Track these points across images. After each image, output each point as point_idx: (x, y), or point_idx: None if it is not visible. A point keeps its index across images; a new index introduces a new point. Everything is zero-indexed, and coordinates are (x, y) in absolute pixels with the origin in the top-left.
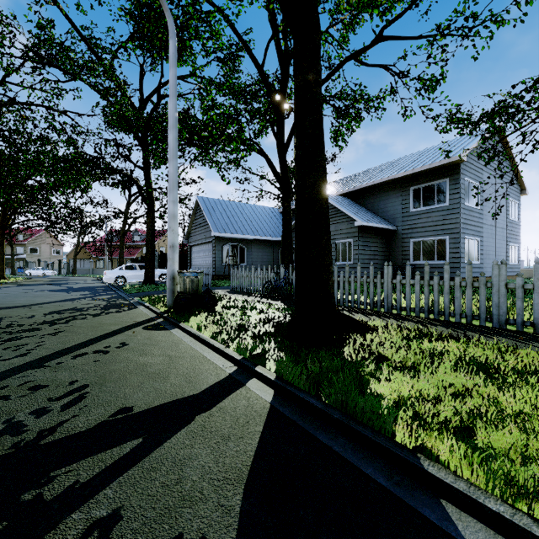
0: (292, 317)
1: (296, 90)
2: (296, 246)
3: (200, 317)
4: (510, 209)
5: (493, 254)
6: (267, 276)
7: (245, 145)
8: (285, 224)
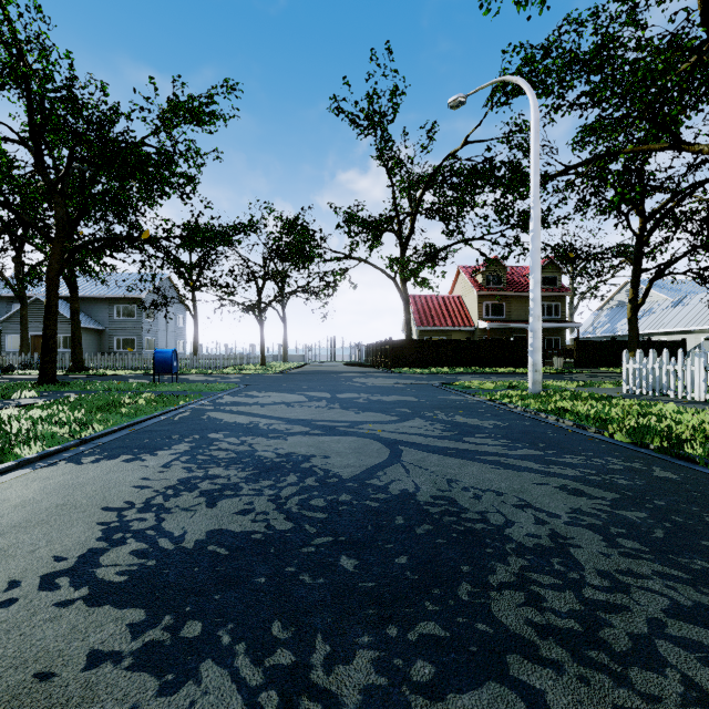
0: (70, 368)
1: (72, 308)
2: (72, 349)
3: (21, 373)
4: (179, 320)
5: (165, 346)
6: (21, 359)
7: (10, 286)
8: (25, 326)
